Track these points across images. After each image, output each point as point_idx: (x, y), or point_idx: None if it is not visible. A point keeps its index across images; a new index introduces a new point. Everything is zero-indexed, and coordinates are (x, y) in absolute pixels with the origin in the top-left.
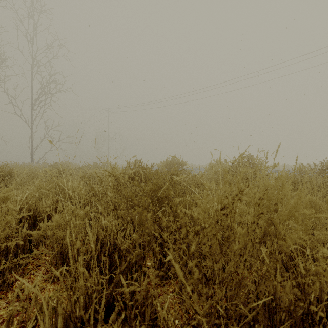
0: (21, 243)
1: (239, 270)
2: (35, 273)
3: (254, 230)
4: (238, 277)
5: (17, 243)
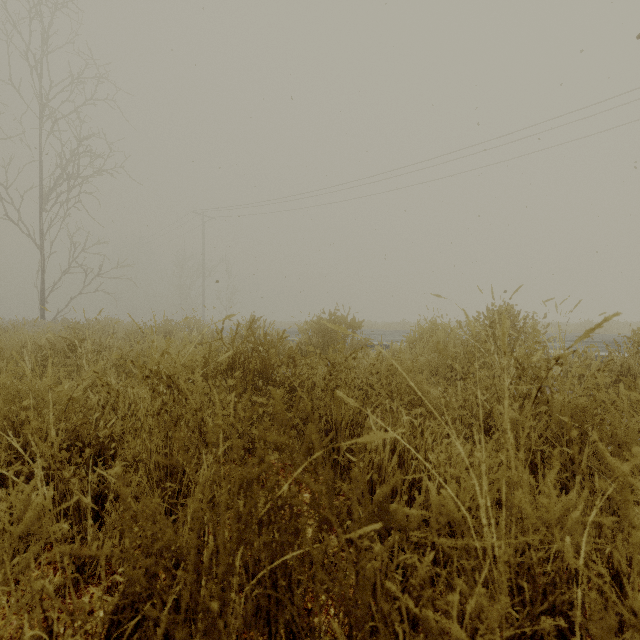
0: None
1: None
2: None
3: None
4: None
5: None
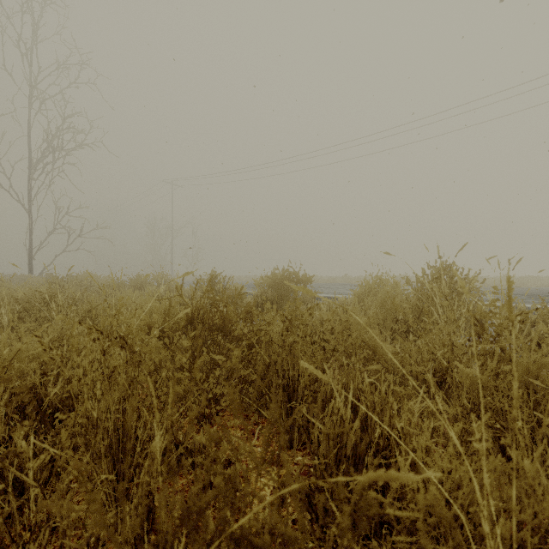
0: None
1: None
2: None
3: None
4: None
5: None
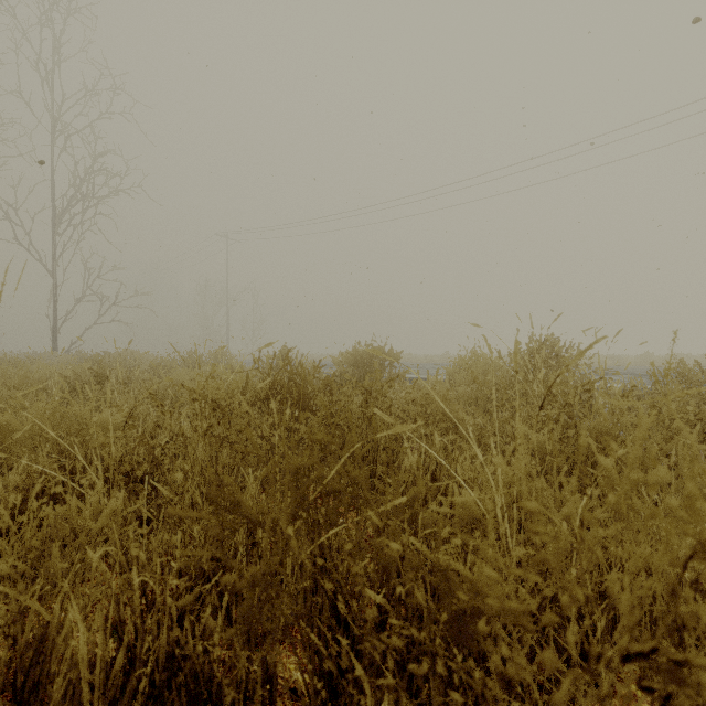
0: None
1: None
2: None
3: None
4: None
5: None
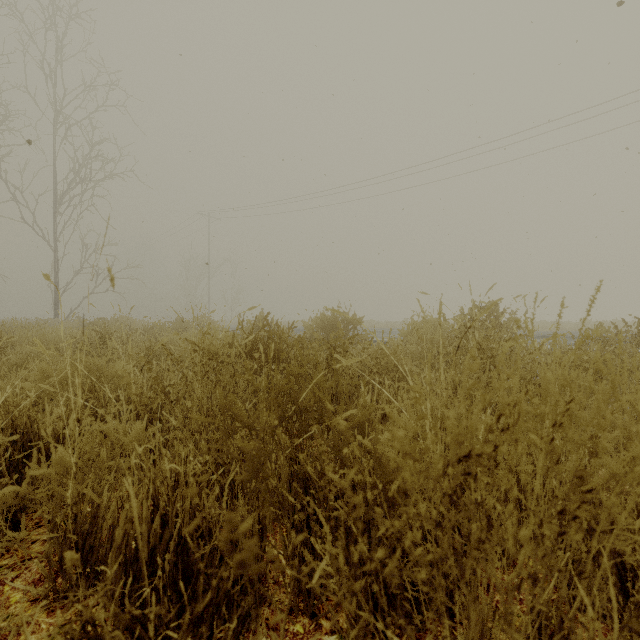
0: None
1: (513, 634)
2: (9, 584)
3: (564, 534)
4: None
5: None
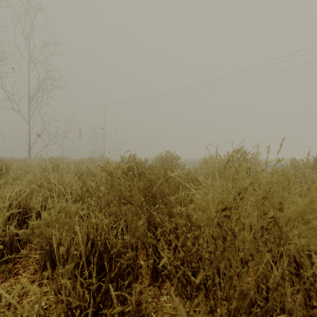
0: (0, 246)
1: (243, 280)
2: (22, 274)
3: (263, 236)
4: (242, 287)
5: (4, 242)
